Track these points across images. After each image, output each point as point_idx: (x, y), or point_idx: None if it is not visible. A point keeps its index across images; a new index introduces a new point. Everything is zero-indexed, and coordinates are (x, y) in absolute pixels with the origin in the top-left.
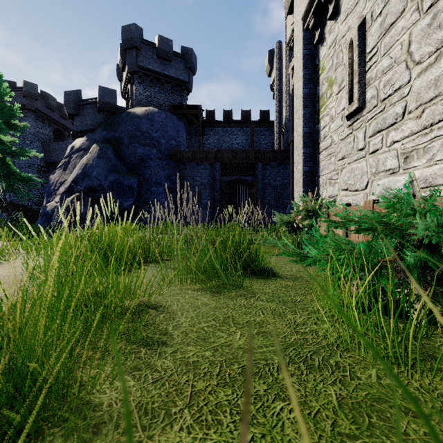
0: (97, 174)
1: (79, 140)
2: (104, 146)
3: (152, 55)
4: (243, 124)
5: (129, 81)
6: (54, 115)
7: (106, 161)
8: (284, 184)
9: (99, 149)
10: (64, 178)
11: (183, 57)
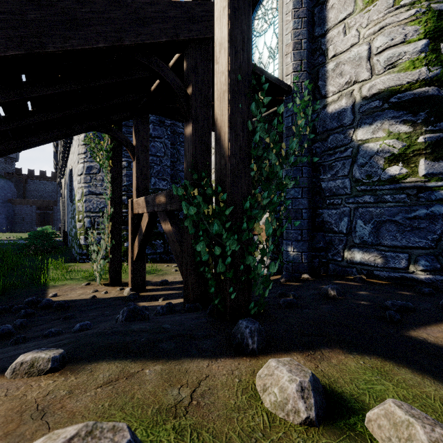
0: None
1: None
2: None
3: None
4: (53, 180)
5: None
6: None
7: None
8: None
9: None
10: None
11: None
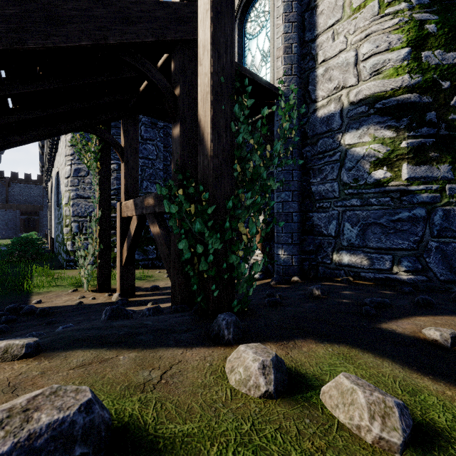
0: None
1: None
2: None
3: None
4: (38, 183)
5: None
6: None
7: None
8: None
9: None
10: None
11: None
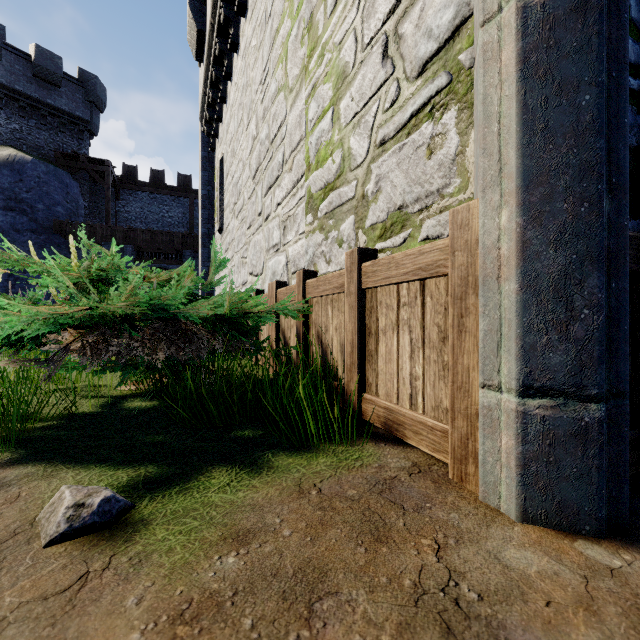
0: None
1: None
2: None
3: (24, 70)
4: (180, 192)
5: None
6: None
7: None
8: None
9: None
10: None
11: (82, 85)
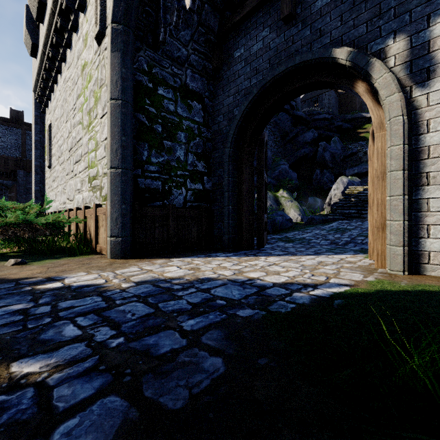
0: None
1: None
2: None
3: None
4: (12, 124)
5: None
6: None
7: None
8: None
9: None
10: None
11: None
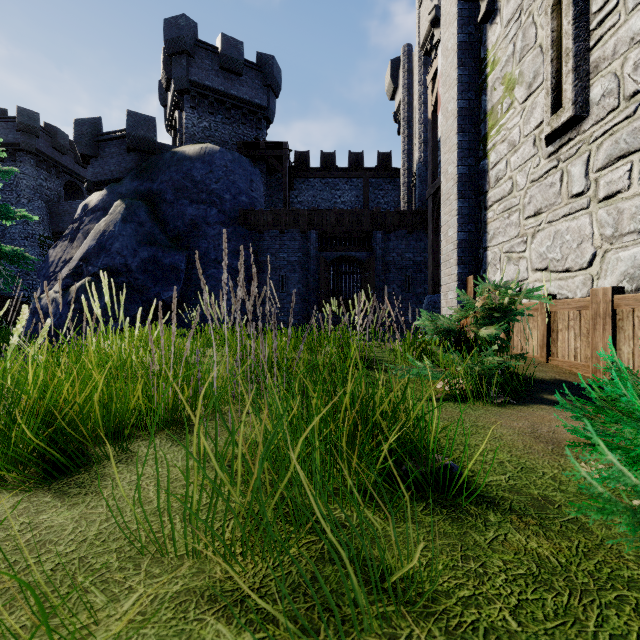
0: (121, 246)
1: (97, 194)
2: (134, 203)
3: (212, 64)
4: (353, 173)
5: (177, 105)
6: (65, 160)
7: (135, 227)
8: (416, 264)
9: (125, 208)
10: (71, 253)
11: (260, 70)
